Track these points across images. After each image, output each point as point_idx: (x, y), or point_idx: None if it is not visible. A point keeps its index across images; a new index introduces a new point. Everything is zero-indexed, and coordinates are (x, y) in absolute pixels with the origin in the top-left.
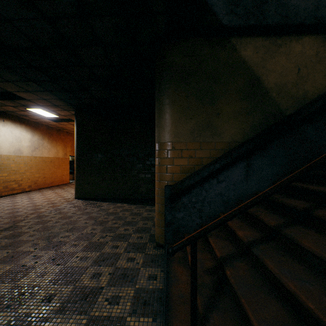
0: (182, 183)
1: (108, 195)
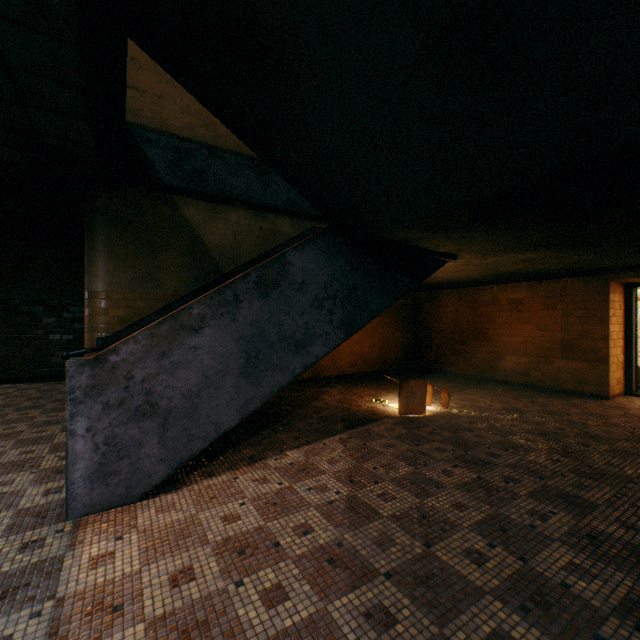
0: (119, 333)
1: None
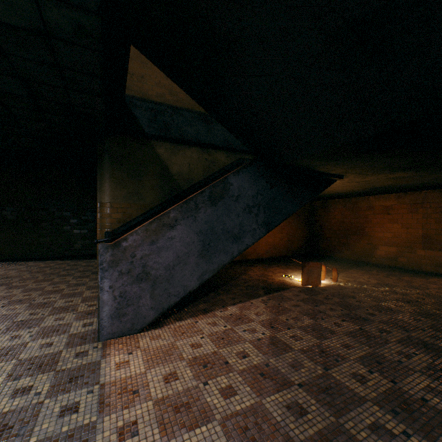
0: (118, 229)
1: (32, 254)
